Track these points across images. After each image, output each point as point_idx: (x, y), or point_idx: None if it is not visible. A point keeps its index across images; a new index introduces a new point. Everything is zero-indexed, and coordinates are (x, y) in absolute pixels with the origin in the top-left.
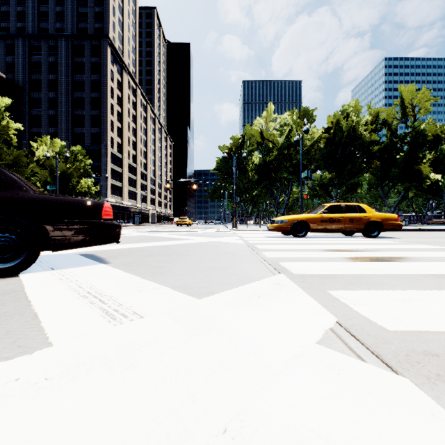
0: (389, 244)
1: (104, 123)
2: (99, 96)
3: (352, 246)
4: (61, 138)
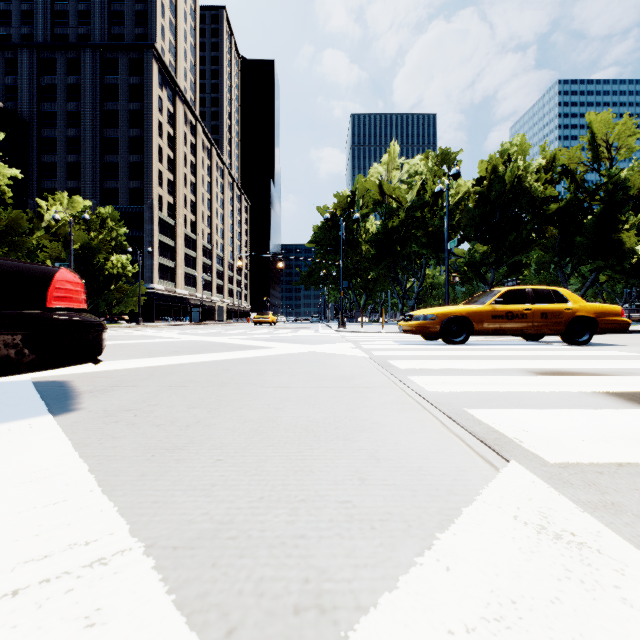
0: (631, 358)
1: (148, 174)
2: (141, 135)
3: (571, 363)
4: (85, 196)
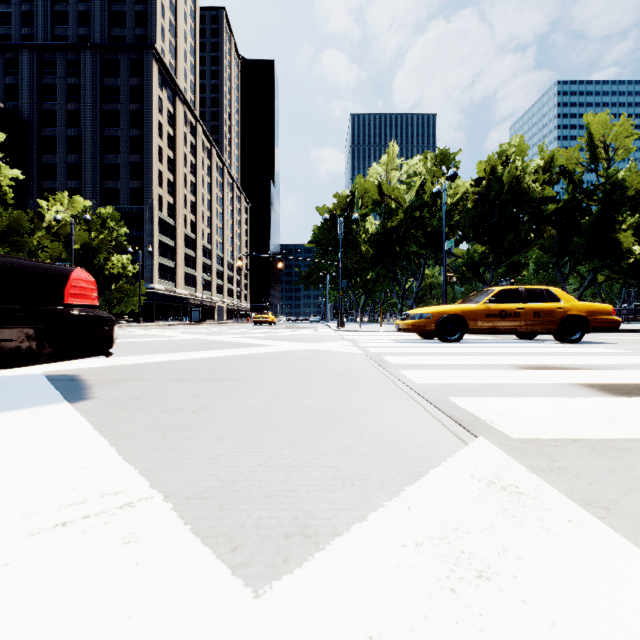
0: (617, 354)
1: (148, 174)
2: (141, 135)
3: (558, 359)
4: (85, 196)
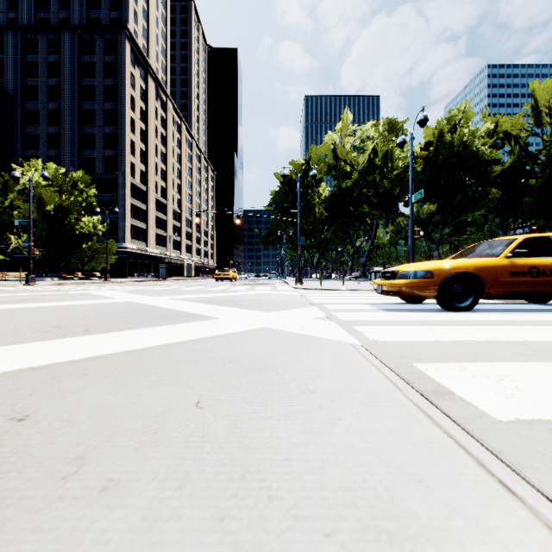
0: None
1: (121, 143)
2: (115, 108)
3: None
4: (64, 164)
